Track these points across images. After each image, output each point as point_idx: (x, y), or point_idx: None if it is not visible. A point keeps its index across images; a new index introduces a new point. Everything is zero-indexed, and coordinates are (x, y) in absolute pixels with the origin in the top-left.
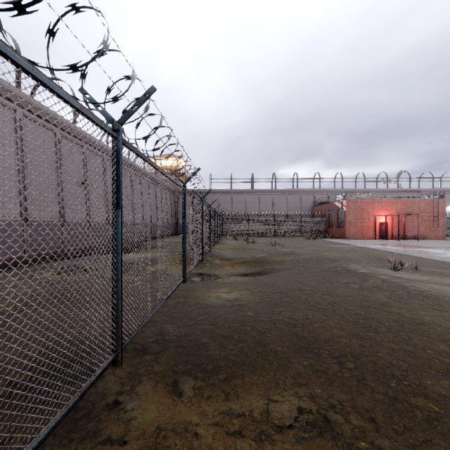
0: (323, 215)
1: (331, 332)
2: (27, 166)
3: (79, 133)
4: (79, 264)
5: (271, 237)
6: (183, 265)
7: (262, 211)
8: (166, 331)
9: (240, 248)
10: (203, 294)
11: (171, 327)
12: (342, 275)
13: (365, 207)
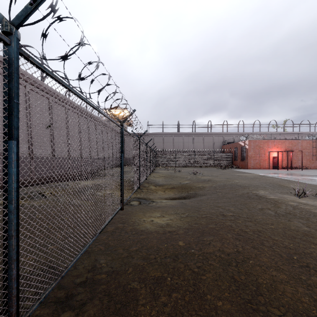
0: (230, 151)
1: (270, 274)
2: (0, 112)
3: (46, 88)
4: (41, 190)
5: (192, 167)
6: (121, 194)
7: (185, 148)
8: (98, 266)
9: (169, 176)
10: (139, 218)
11: (105, 259)
12: (256, 201)
13: (262, 145)
